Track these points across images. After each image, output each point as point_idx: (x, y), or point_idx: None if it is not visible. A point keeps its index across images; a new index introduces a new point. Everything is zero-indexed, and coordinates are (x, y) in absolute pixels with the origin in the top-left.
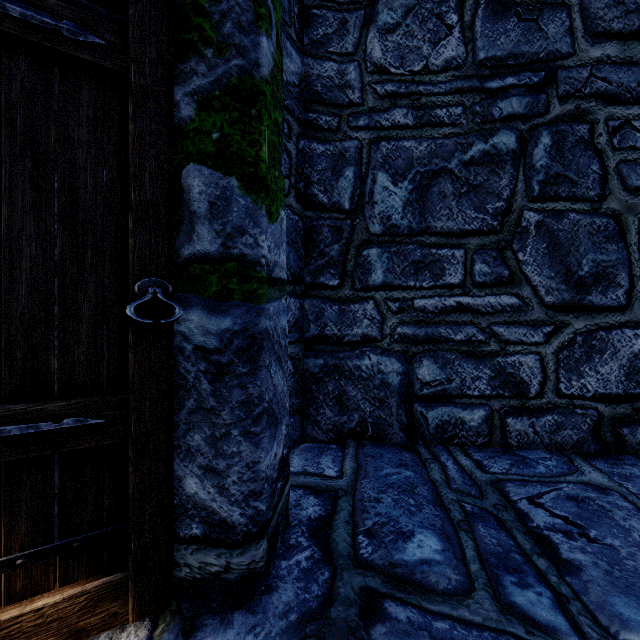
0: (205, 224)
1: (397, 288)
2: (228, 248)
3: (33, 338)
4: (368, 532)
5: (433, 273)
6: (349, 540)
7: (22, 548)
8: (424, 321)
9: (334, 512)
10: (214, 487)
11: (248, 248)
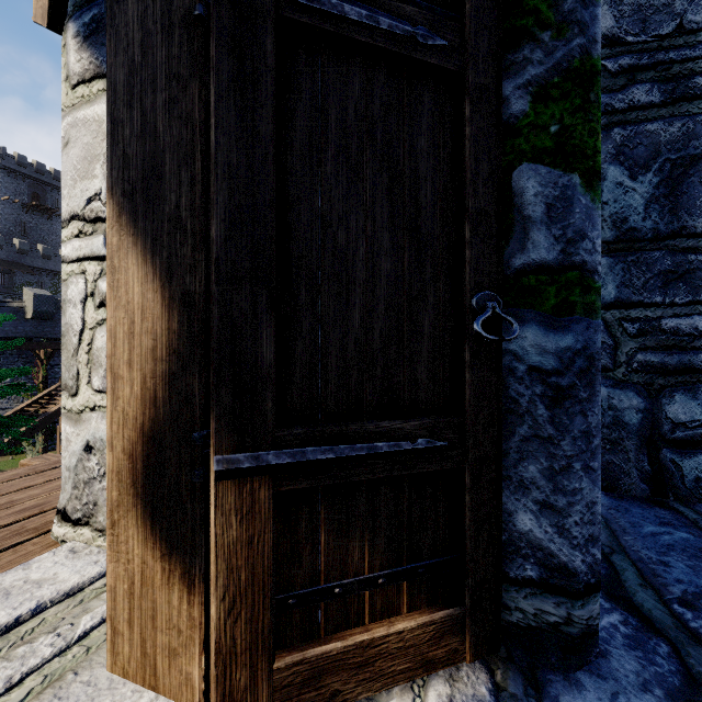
0: (541, 229)
1: (636, 306)
2: (569, 255)
3: (388, 355)
4: (682, 602)
5: (690, 285)
6: (663, 608)
7: (380, 567)
8: (677, 346)
9: (615, 571)
10: (552, 526)
11: (587, 254)
